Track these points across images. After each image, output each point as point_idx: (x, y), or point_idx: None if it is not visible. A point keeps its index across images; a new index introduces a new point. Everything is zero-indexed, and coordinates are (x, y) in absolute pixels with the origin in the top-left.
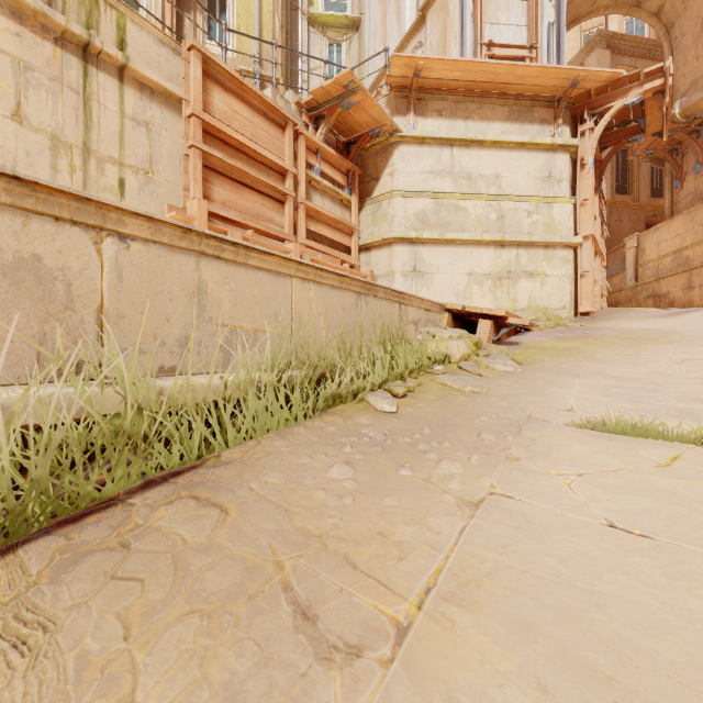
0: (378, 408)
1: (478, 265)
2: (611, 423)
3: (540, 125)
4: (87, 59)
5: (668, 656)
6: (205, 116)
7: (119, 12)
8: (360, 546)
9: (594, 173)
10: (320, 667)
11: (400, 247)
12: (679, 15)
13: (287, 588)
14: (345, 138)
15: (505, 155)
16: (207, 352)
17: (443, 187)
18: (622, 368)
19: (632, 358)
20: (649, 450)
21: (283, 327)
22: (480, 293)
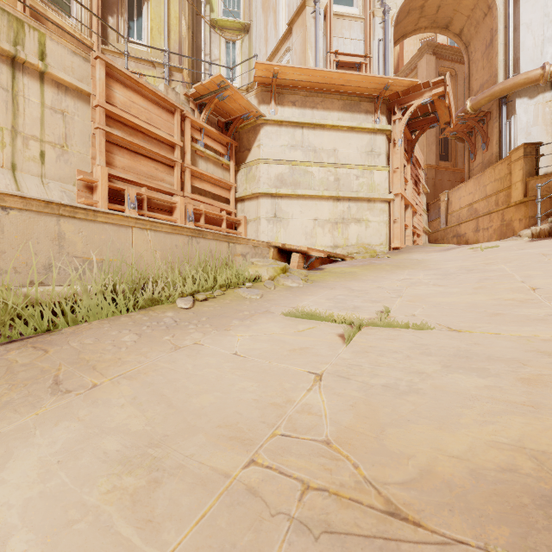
0: (179, 306)
1: (321, 213)
2: (297, 312)
3: (365, 115)
4: (15, 67)
5: (195, 389)
6: (108, 107)
7: (40, 32)
8: (105, 363)
9: (407, 148)
10: (50, 396)
11: (264, 200)
12: (473, 37)
13: (56, 376)
14: (225, 119)
15: (341, 135)
16: (65, 273)
17: (296, 157)
18: (365, 284)
19: (378, 278)
20: (304, 325)
21: (126, 258)
22: (322, 233)
